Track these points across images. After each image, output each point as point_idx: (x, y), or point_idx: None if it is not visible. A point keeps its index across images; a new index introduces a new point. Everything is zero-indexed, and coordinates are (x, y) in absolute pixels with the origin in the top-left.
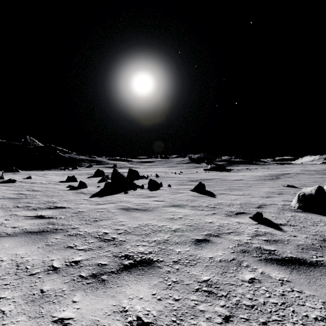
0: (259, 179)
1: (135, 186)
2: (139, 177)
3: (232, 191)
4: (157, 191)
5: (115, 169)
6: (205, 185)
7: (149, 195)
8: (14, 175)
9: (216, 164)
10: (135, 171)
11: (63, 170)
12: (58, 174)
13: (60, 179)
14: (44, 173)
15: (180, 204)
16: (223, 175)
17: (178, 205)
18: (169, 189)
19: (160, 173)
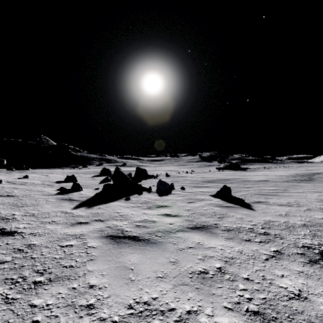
0: (287, 179)
1: (141, 189)
2: (148, 176)
3: (268, 197)
4: (168, 196)
5: (118, 168)
6: (230, 189)
7: (157, 204)
8: (16, 174)
9: (230, 162)
10: (143, 170)
11: (73, 169)
12: (64, 172)
13: (61, 178)
14: (52, 171)
15: (205, 222)
16: (241, 174)
17: (203, 226)
18: (183, 193)
19: (170, 172)
